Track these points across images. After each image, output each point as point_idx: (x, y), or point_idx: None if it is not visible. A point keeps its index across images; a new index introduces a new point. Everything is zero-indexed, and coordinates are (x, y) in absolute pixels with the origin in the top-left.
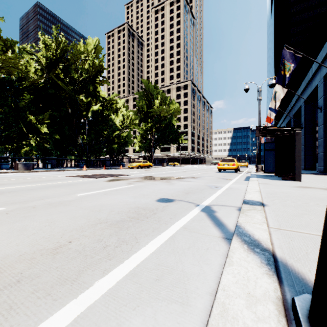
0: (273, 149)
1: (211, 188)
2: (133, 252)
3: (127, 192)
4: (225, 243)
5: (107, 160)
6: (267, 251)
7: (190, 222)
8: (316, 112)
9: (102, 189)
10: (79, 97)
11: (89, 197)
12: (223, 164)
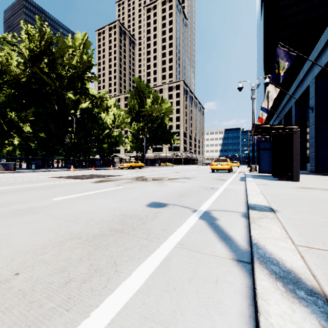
0: (268, 149)
1: (207, 189)
2: (108, 291)
3: (114, 195)
4: (238, 269)
5: (96, 160)
6: (318, 295)
7: (188, 234)
8: (306, 113)
9: (86, 192)
10: (67, 94)
11: (67, 202)
12: (216, 164)
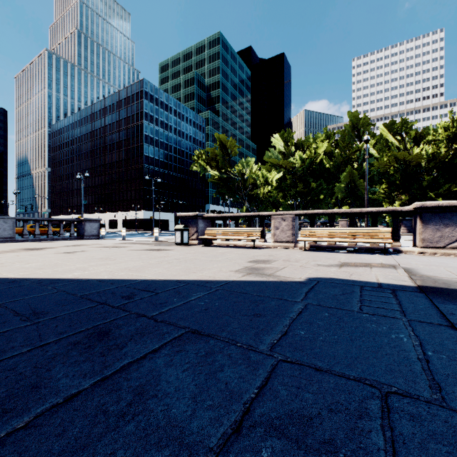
0: None
1: None
2: None
3: None
4: None
5: None
6: None
7: None
8: None
9: None
10: None
11: None
12: None
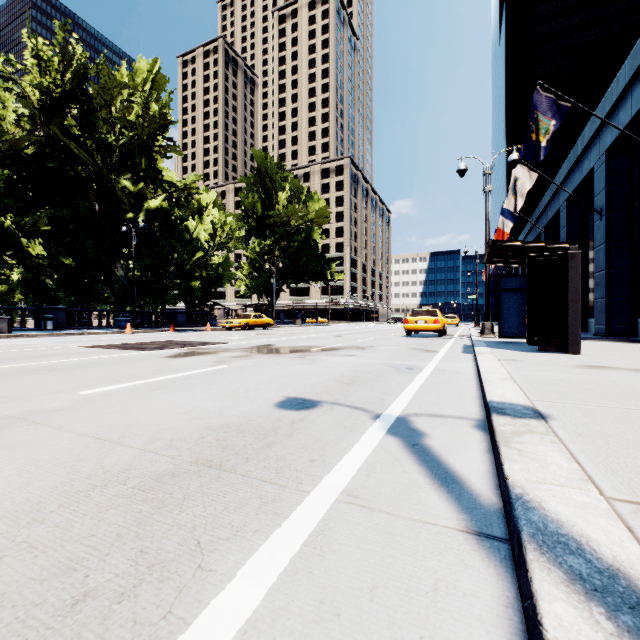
0: (516, 290)
1: (400, 370)
2: (175, 625)
3: (209, 383)
4: (482, 557)
5: (178, 312)
6: None
7: (366, 470)
8: (588, 221)
9: (151, 377)
10: (120, 180)
11: (108, 398)
12: (415, 320)
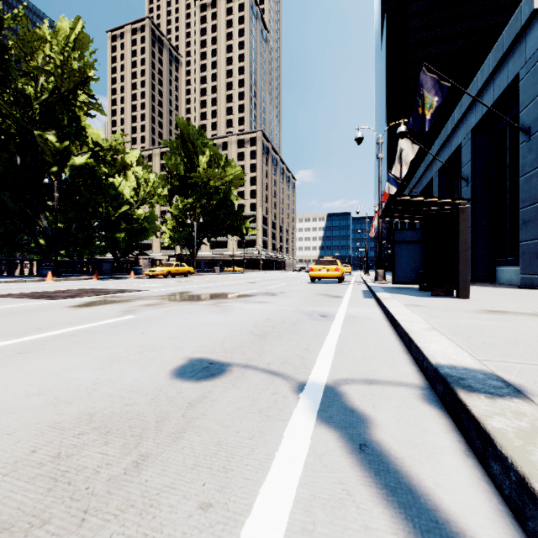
0: (408, 242)
1: (313, 318)
2: None
3: (100, 340)
4: None
5: (104, 261)
6: None
7: (300, 532)
8: (455, 189)
9: (34, 334)
10: (44, 135)
11: None
12: (318, 268)
